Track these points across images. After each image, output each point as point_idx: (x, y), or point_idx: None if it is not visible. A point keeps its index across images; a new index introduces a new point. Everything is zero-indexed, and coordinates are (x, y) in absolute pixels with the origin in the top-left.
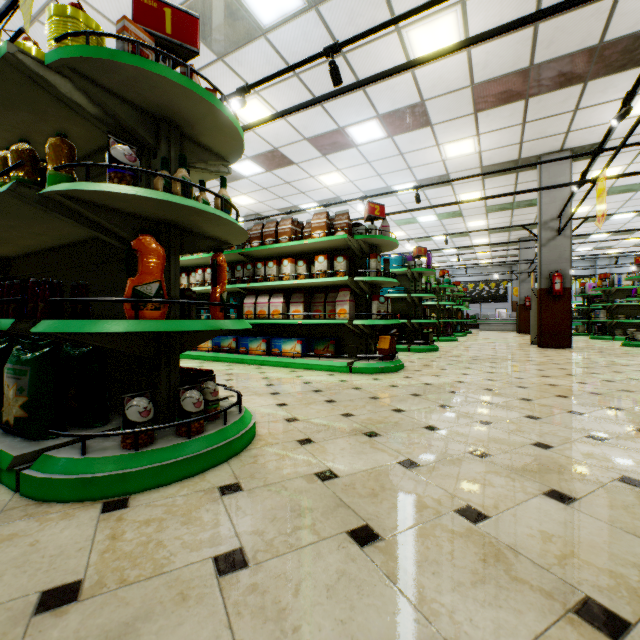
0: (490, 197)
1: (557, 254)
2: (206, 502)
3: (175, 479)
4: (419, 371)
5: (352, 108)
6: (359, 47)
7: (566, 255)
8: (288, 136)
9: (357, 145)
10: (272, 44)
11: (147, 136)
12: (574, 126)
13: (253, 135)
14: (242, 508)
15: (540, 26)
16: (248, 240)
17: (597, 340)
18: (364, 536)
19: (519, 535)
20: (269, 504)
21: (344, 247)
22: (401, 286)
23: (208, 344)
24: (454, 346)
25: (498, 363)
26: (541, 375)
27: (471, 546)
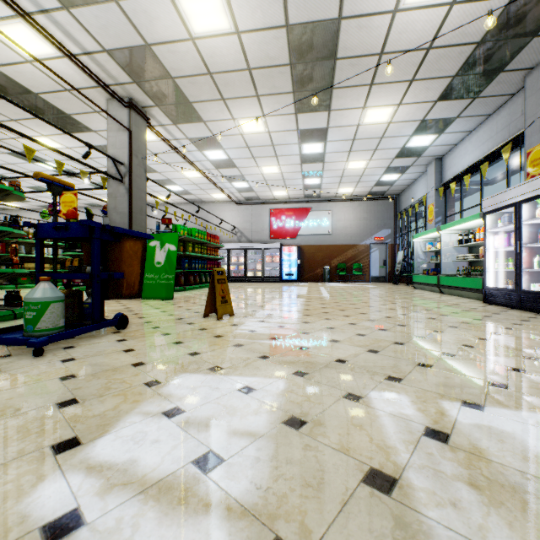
0: None
1: None
2: None
3: None
4: None
5: None
6: None
7: None
8: None
9: None
10: None
11: None
12: None
13: None
14: None
15: None
16: None
17: None
18: None
19: None
20: None
21: None
22: None
23: None
24: None
25: None
26: None
27: None
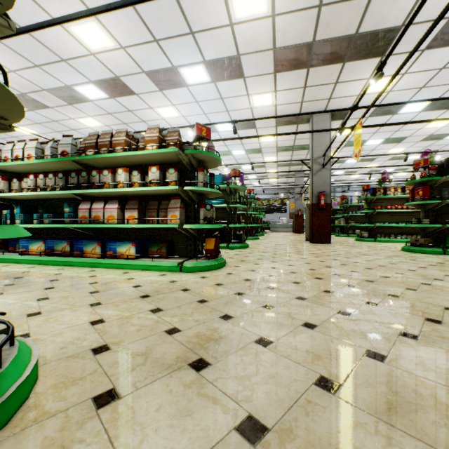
0: (286, 134)
1: (322, 180)
2: None
3: None
4: (238, 267)
5: (183, 50)
6: None
7: (327, 181)
8: (128, 66)
9: (188, 85)
10: None
11: None
12: (334, 95)
13: (94, 60)
14: None
15: (322, 9)
16: (84, 149)
17: (340, 237)
18: None
19: None
20: None
21: (176, 161)
22: (222, 199)
23: (41, 248)
24: (258, 243)
25: (292, 256)
26: (325, 266)
27: None
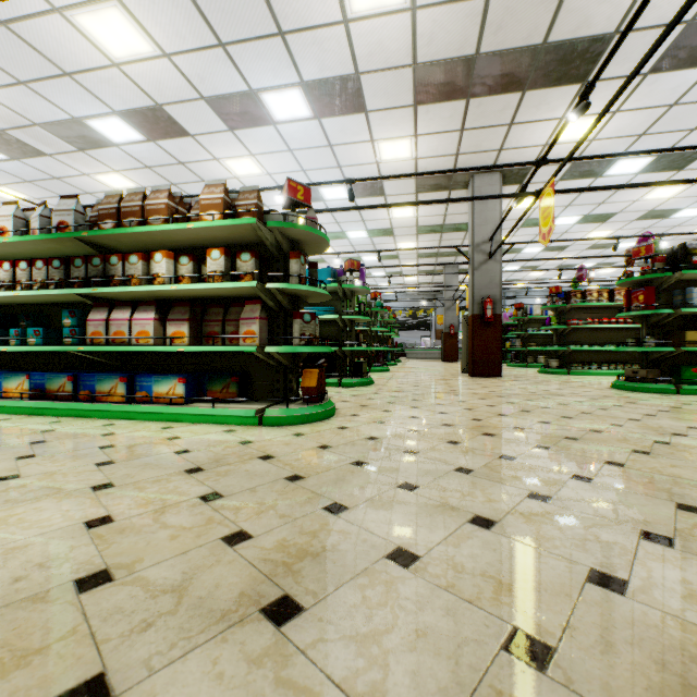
0: (434, 201)
1: (488, 279)
2: None
3: None
4: (357, 416)
5: (268, 62)
6: None
7: (496, 280)
8: (176, 88)
9: (276, 122)
10: None
11: None
12: (507, 144)
13: (119, 75)
14: None
15: None
16: (97, 220)
17: (514, 367)
18: None
19: None
20: None
21: (253, 241)
22: (330, 306)
23: (24, 386)
24: (389, 377)
25: (444, 398)
26: (497, 413)
27: None
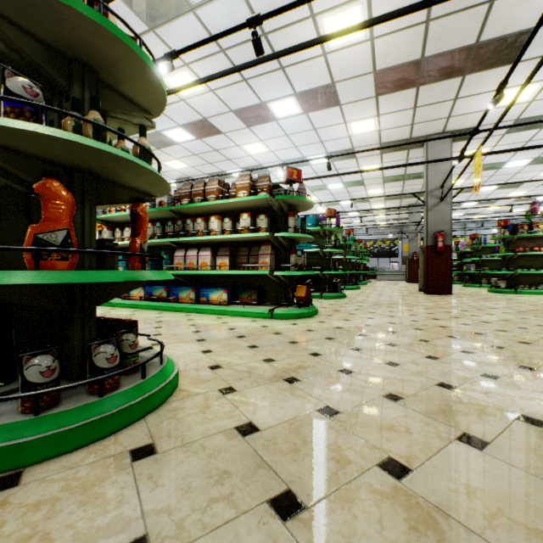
0: (389, 167)
1: (440, 217)
2: (113, 472)
3: (82, 444)
4: (331, 316)
5: (273, 85)
6: (279, 29)
7: (447, 218)
8: (216, 107)
9: (277, 119)
10: (200, 20)
11: (57, 76)
12: (454, 112)
13: (184, 105)
14: (153, 477)
15: (430, 24)
16: (178, 198)
17: (468, 287)
18: (287, 506)
19: (444, 491)
20: (184, 470)
21: (266, 206)
22: (315, 242)
23: (141, 293)
24: (358, 293)
25: (396, 308)
26: (432, 318)
27: (399, 510)
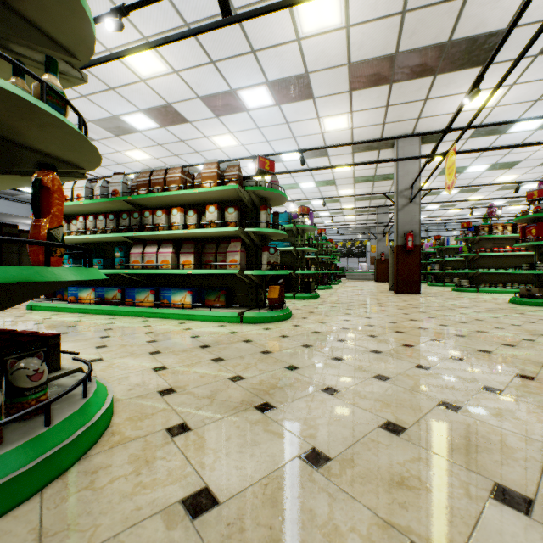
0: (364, 163)
1: (410, 217)
2: None
3: None
4: (306, 318)
5: (243, 71)
6: (250, 6)
7: (416, 219)
8: (181, 92)
9: (248, 109)
10: None
11: None
12: (424, 113)
13: (145, 86)
14: None
15: (406, 15)
16: (135, 188)
17: (433, 287)
18: None
19: None
20: None
21: (235, 199)
22: (287, 240)
23: (91, 296)
24: (331, 293)
25: (371, 308)
26: (409, 319)
27: None
